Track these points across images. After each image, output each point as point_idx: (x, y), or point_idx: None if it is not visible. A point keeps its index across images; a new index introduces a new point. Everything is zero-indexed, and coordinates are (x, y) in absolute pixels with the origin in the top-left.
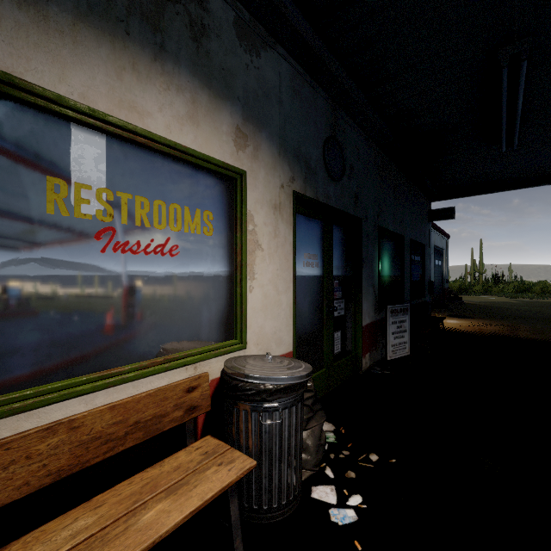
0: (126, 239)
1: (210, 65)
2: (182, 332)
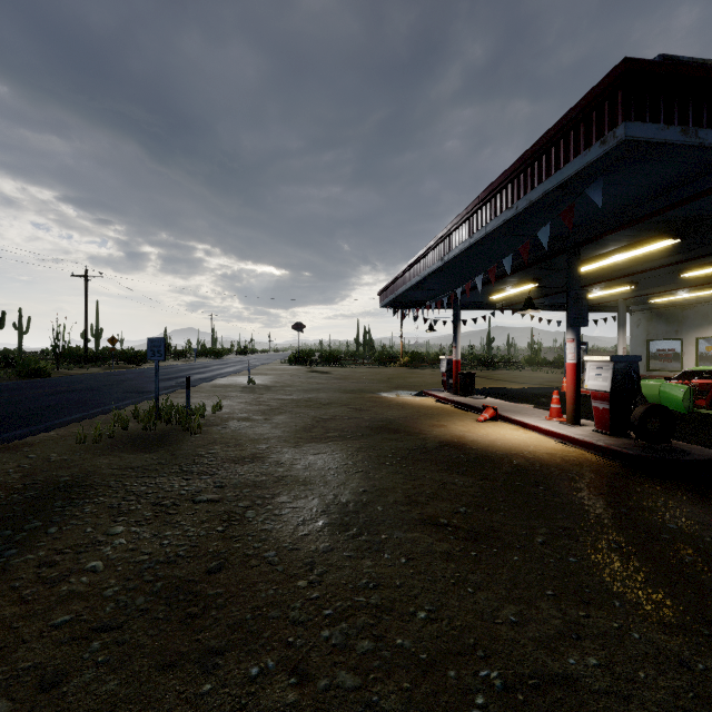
0: None
1: None
2: None
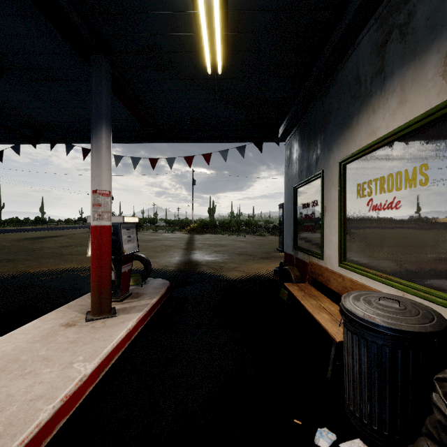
0: (376, 203)
1: (415, 36)
2: (402, 265)
